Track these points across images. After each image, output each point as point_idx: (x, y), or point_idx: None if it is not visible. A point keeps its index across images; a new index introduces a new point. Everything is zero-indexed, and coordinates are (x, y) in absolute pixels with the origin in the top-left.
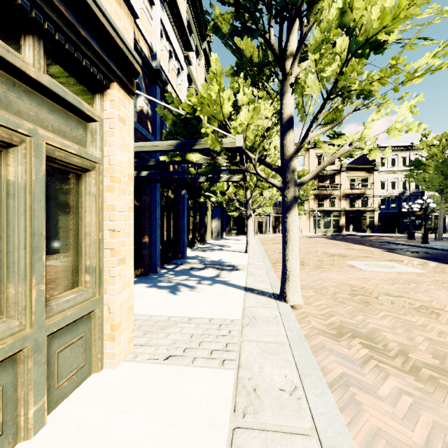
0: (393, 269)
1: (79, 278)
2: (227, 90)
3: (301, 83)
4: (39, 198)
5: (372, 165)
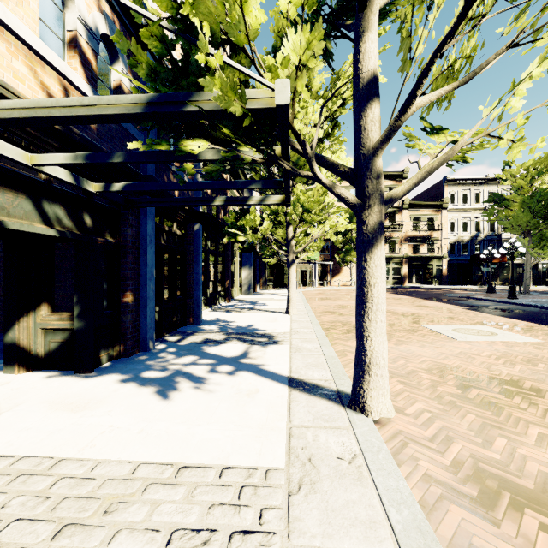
0: (494, 337)
1: None
2: None
3: None
4: None
5: (439, 202)
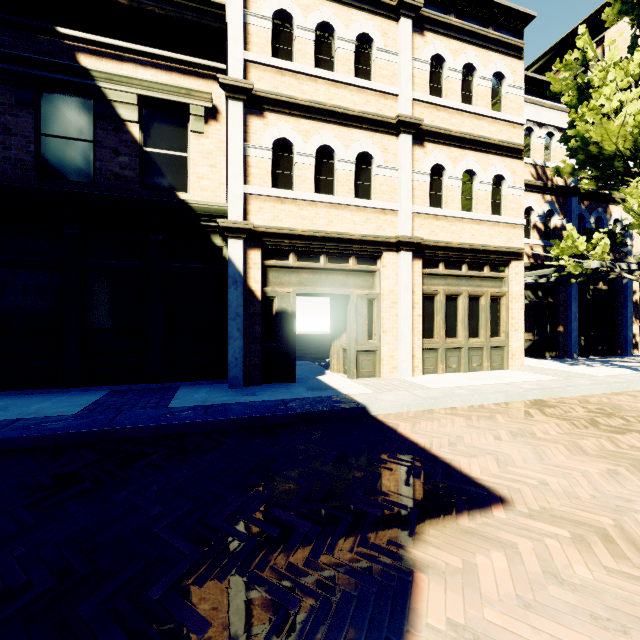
0: None
1: (499, 335)
2: (583, 237)
3: (634, 224)
4: (488, 308)
5: None
